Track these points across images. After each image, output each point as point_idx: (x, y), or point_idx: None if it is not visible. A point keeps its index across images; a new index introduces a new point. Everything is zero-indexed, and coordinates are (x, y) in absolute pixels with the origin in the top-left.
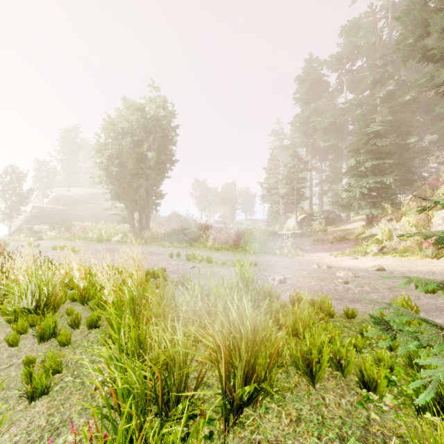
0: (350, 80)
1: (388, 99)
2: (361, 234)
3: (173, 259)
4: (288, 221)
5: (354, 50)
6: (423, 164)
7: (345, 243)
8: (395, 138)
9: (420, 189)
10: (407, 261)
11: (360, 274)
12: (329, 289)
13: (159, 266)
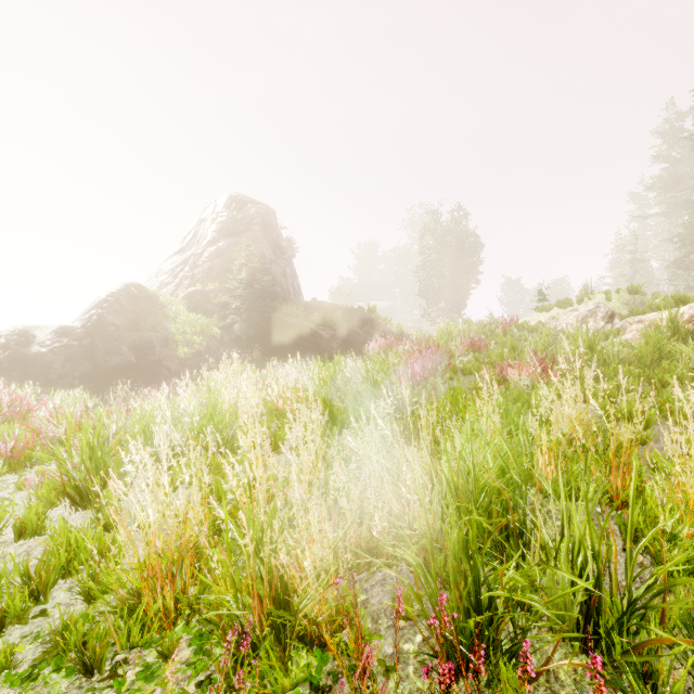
0: None
1: None
2: None
3: None
4: None
5: None
6: None
7: None
8: None
9: None
10: None
11: None
12: None
13: None
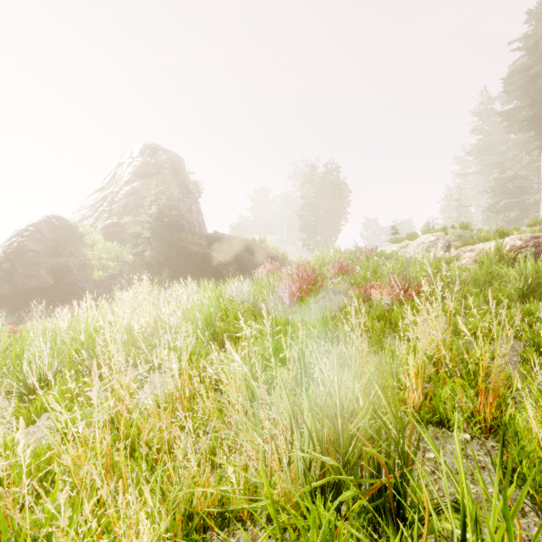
0: None
1: None
2: None
3: None
4: None
5: None
6: None
7: None
8: None
9: None
10: None
11: None
12: None
13: None
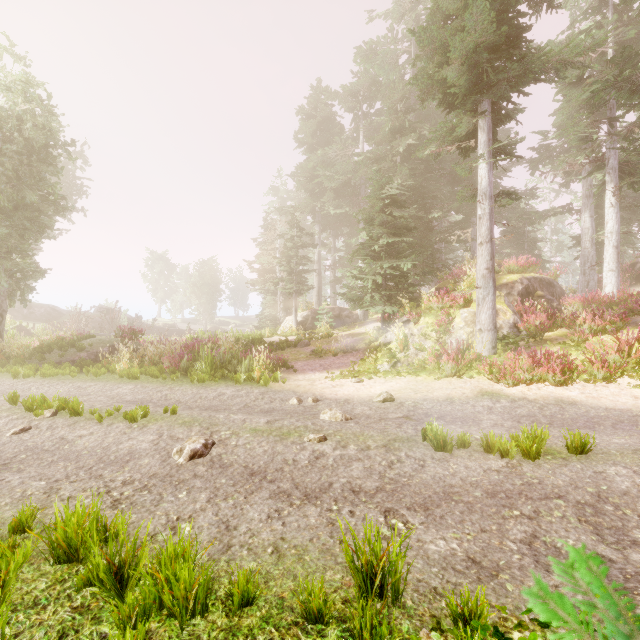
0: (368, 126)
1: (409, 157)
2: (373, 341)
3: None
4: (285, 321)
5: (371, 85)
6: (449, 250)
7: (353, 356)
8: (417, 211)
9: (443, 280)
10: (423, 383)
11: (358, 411)
12: (283, 463)
13: None
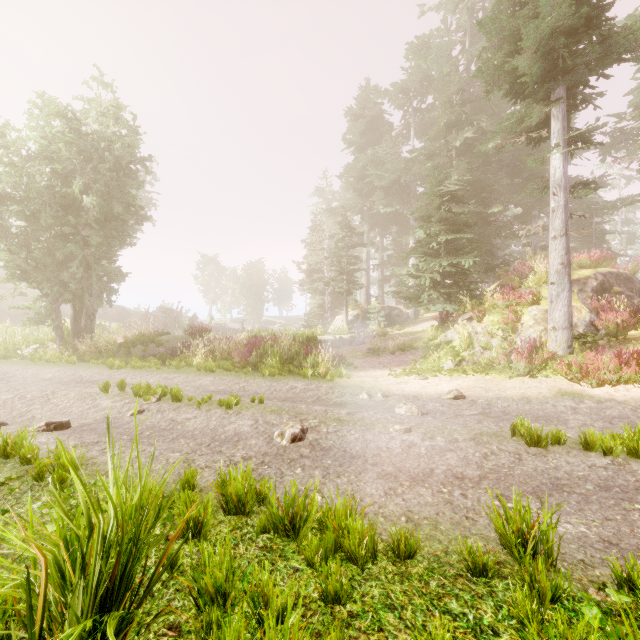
0: (419, 122)
1: (466, 151)
2: (432, 339)
3: (109, 395)
4: (335, 320)
5: (423, 80)
6: (505, 245)
7: (411, 354)
8: (475, 206)
9: (504, 277)
10: (493, 382)
11: (430, 407)
12: (378, 449)
13: (71, 413)
